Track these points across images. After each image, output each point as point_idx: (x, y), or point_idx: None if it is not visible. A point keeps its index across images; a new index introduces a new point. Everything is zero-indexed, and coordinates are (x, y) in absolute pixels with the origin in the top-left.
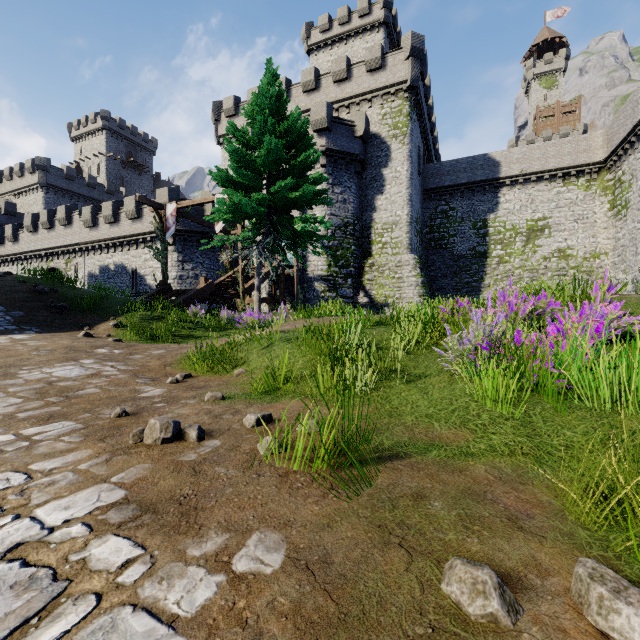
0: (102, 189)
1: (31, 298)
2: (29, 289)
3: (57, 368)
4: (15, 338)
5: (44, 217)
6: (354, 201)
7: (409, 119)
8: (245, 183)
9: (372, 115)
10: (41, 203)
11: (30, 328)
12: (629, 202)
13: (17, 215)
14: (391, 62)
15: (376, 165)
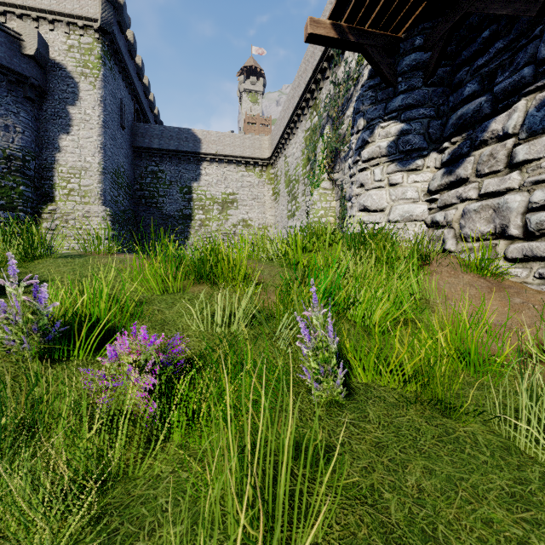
0: None
1: None
2: None
3: None
4: None
5: None
6: (24, 132)
7: (102, 63)
8: None
9: (55, 40)
10: None
11: None
12: (280, 191)
13: None
14: None
15: (60, 99)
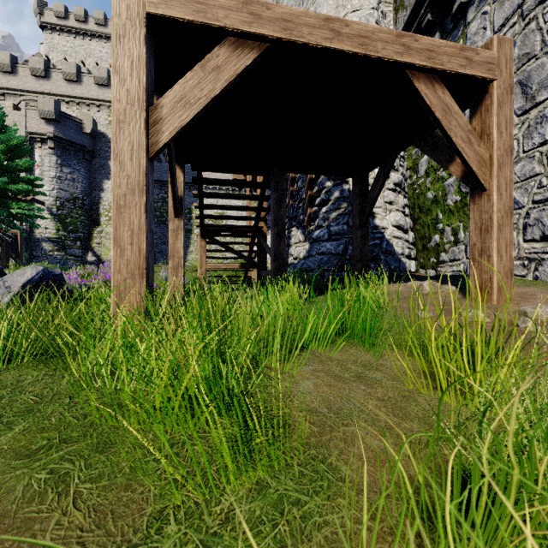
0: None
1: None
2: None
3: None
4: None
5: None
6: (83, 181)
7: None
8: None
9: (101, 118)
10: None
11: None
12: None
13: None
14: None
15: (104, 157)
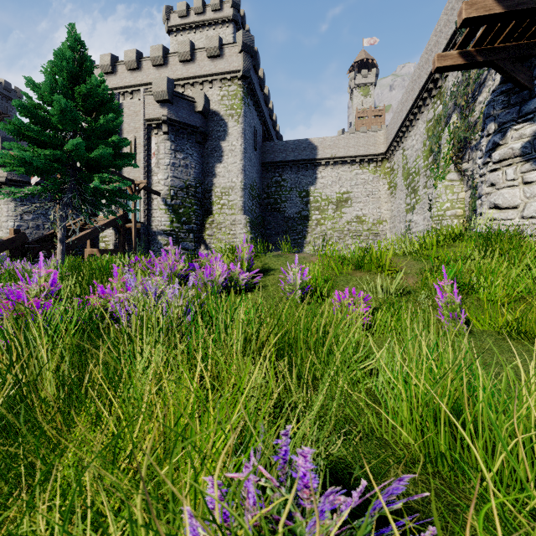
0: None
1: None
2: None
3: None
4: None
5: None
6: (196, 167)
7: (243, 103)
8: (42, 139)
9: (213, 95)
10: None
11: None
12: (397, 184)
13: None
14: (228, 53)
15: (216, 138)
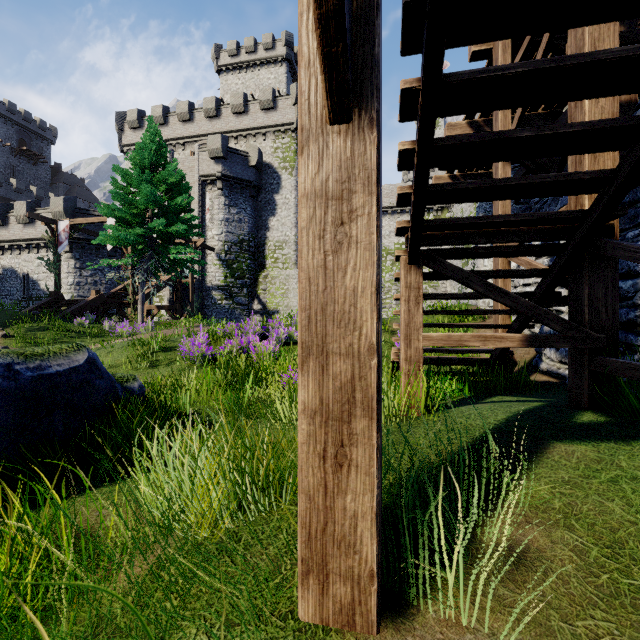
0: None
1: None
2: None
3: None
4: None
5: None
6: (249, 221)
7: (296, 155)
8: (128, 217)
9: (266, 147)
10: None
11: None
12: None
13: None
14: (281, 105)
15: (269, 191)
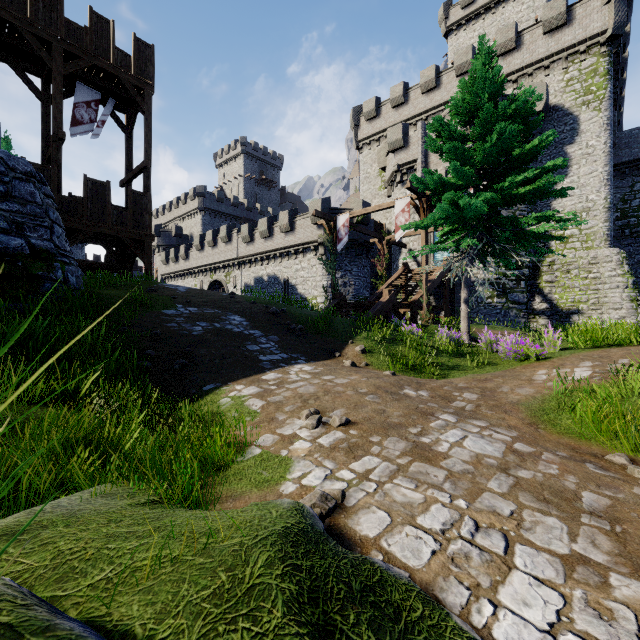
0: (243, 207)
1: (271, 320)
2: (263, 310)
3: (446, 433)
4: (306, 371)
5: (210, 237)
6: None
7: (608, 78)
8: (456, 183)
9: (550, 84)
10: (200, 225)
11: (296, 355)
12: None
13: (183, 236)
14: (580, 13)
15: (556, 143)
